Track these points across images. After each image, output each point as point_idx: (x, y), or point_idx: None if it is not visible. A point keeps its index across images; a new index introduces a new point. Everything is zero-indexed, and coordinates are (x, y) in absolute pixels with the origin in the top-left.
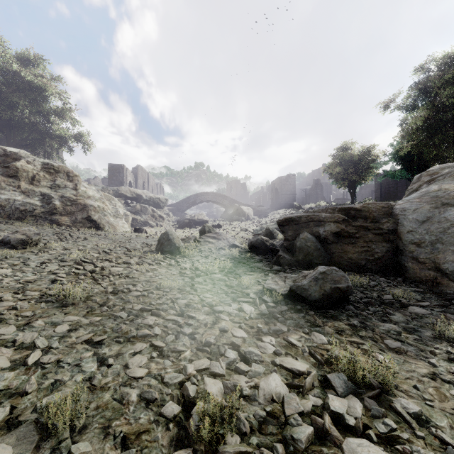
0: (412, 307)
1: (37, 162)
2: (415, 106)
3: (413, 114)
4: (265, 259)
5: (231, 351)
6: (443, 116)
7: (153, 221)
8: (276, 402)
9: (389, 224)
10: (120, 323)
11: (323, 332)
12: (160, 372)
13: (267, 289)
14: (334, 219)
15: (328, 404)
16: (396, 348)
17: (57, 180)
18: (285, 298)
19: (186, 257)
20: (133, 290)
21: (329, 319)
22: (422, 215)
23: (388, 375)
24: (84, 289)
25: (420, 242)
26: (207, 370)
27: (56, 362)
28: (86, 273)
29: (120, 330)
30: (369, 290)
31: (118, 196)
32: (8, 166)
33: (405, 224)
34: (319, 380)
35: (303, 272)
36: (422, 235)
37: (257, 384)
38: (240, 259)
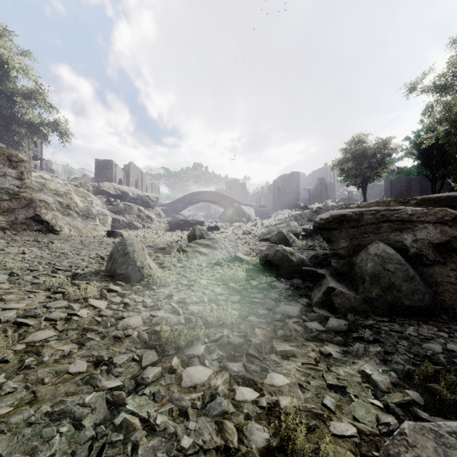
0: None
1: None
2: (452, 84)
3: (445, 96)
4: (295, 290)
5: None
6: None
7: (139, 222)
8: None
9: None
10: None
11: None
12: None
13: None
14: (435, 217)
15: None
16: None
17: None
18: None
19: (151, 287)
20: None
21: None
22: None
23: None
24: None
25: None
26: None
27: None
28: None
29: None
30: None
31: (99, 193)
32: None
33: None
34: None
35: None
36: None
37: None
38: (251, 291)
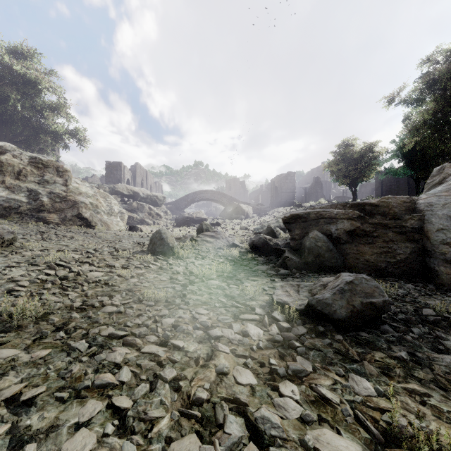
0: None
1: (24, 155)
2: (421, 99)
3: (419, 108)
4: (269, 261)
5: (234, 419)
6: None
7: (150, 219)
8: None
9: (413, 221)
10: (75, 359)
11: (363, 372)
12: None
13: (277, 301)
14: (348, 216)
15: None
16: None
17: (46, 175)
18: (300, 314)
19: (181, 258)
20: (108, 304)
21: (365, 348)
22: None
23: None
24: (45, 303)
25: None
26: None
27: None
28: (55, 280)
29: (69, 375)
30: (401, 301)
31: (114, 193)
32: None
33: (433, 221)
34: None
35: (321, 279)
36: None
37: None
38: (241, 260)
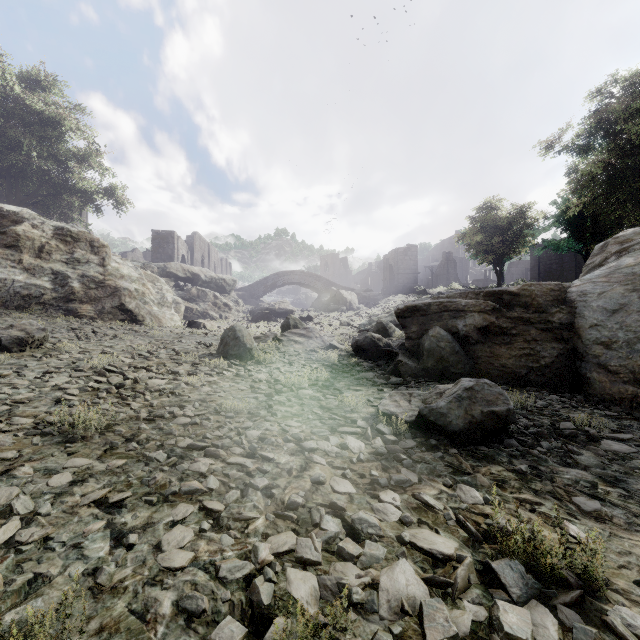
0: (607, 442)
1: (47, 225)
2: (590, 146)
3: (588, 158)
4: (377, 367)
5: (331, 519)
6: (630, 161)
7: (215, 312)
8: (409, 615)
9: (561, 315)
10: (155, 469)
11: (474, 483)
12: (214, 557)
13: (383, 413)
14: (479, 308)
15: (498, 620)
16: (594, 511)
17: (76, 252)
18: (411, 427)
19: (262, 363)
20: (179, 415)
21: (481, 462)
22: (612, 301)
23: (596, 566)
24: (105, 414)
25: (610, 342)
26: (292, 553)
27: (42, 541)
28: (110, 388)
29: (153, 482)
30: (537, 414)
31: (165, 275)
32: (4, 231)
33: (586, 315)
34: (477, 571)
35: (438, 386)
36: (613, 332)
37: (375, 579)
38: (341, 366)
